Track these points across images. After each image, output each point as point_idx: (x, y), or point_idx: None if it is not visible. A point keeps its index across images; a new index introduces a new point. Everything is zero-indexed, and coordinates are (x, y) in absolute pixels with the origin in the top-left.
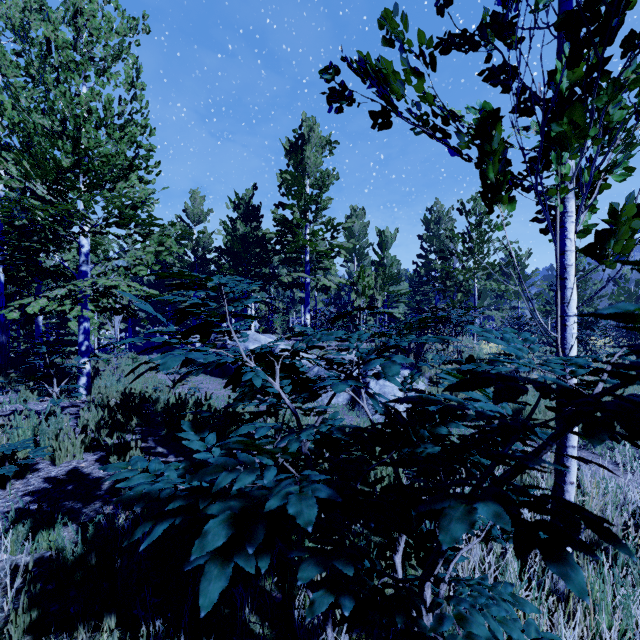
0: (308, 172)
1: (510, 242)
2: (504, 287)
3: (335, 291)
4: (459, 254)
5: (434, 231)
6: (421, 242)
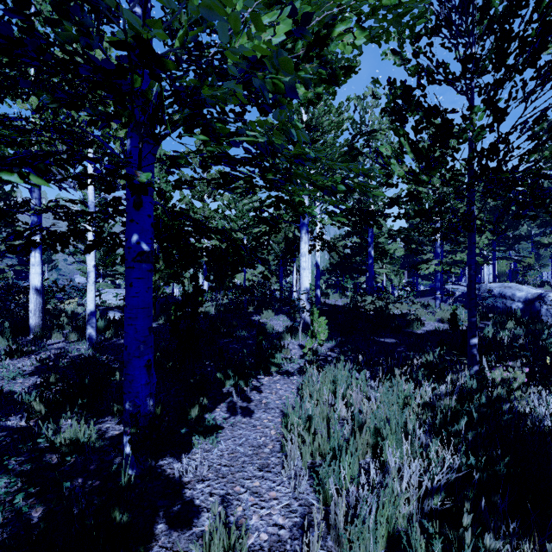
0: None
1: None
2: None
3: None
4: None
5: None
6: None
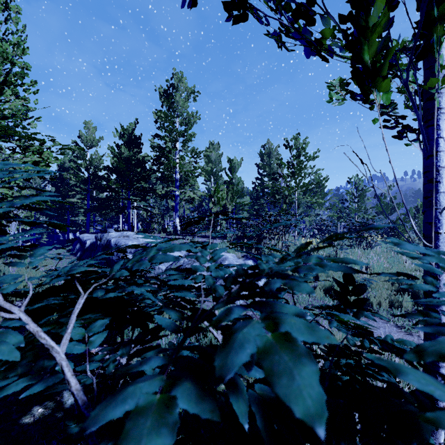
0: (177, 112)
1: (318, 169)
2: (315, 200)
3: (198, 202)
4: (285, 176)
5: (267, 161)
6: (258, 169)
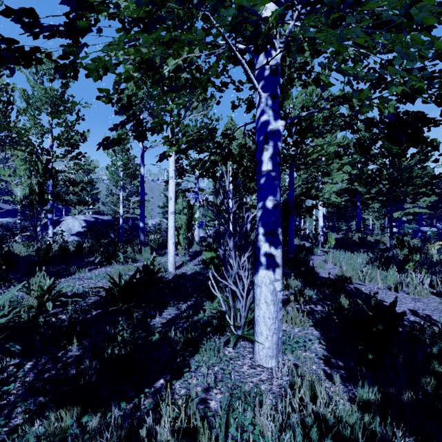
0: None
1: None
2: None
3: None
4: None
5: None
6: None
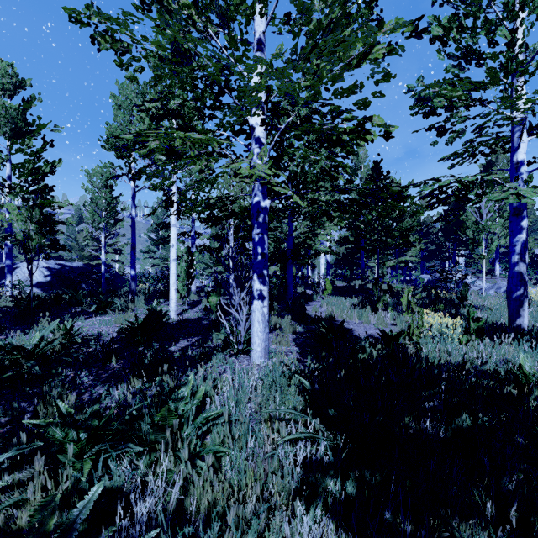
0: None
1: None
2: None
3: None
4: None
5: None
6: None
